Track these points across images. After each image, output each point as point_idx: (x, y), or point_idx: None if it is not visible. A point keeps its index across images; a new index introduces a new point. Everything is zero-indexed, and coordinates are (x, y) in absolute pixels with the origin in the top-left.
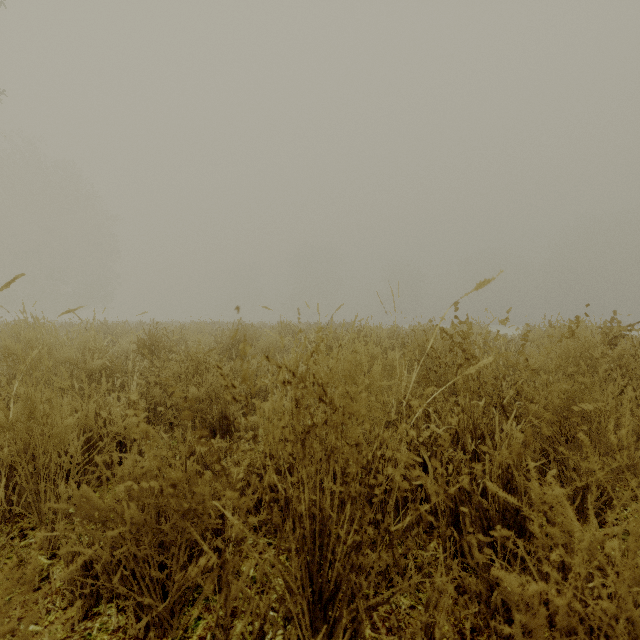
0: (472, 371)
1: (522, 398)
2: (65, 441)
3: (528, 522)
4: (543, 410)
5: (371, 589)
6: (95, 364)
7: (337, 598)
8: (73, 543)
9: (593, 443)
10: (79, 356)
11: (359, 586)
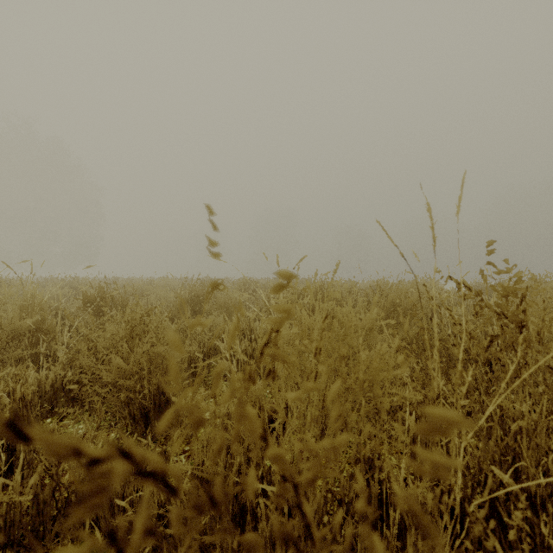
0: None
1: None
2: None
3: None
4: None
5: None
6: (23, 324)
7: None
8: None
9: None
10: (3, 315)
11: None
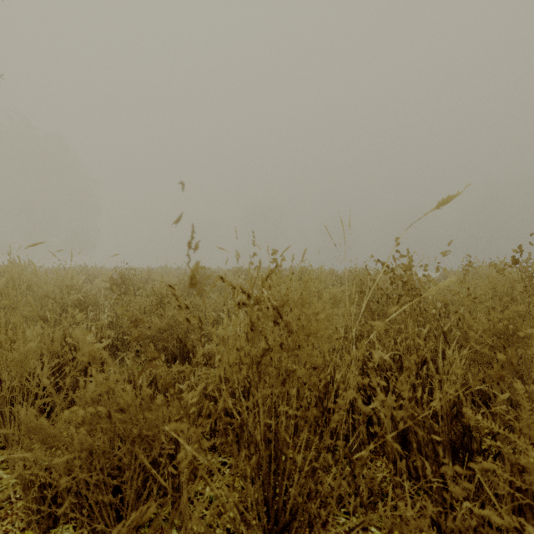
0: (431, 293)
1: (464, 325)
2: (26, 365)
3: (475, 444)
4: (486, 336)
5: (330, 519)
6: (71, 299)
7: (293, 526)
8: (31, 465)
9: (527, 368)
10: (57, 292)
11: (317, 515)
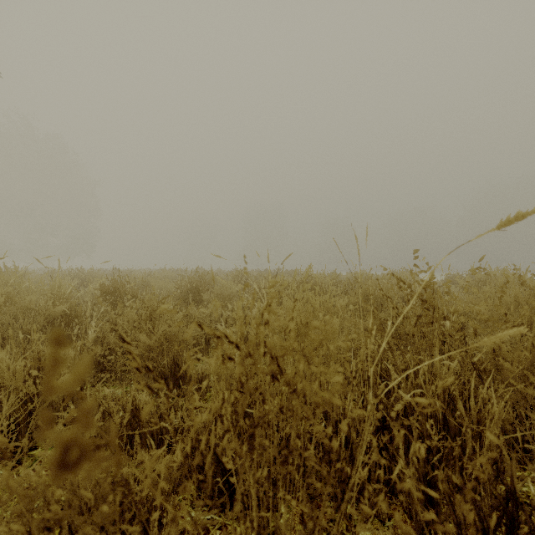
0: (487, 343)
1: (500, 358)
2: None
3: (524, 514)
4: (529, 374)
5: None
6: (56, 310)
7: None
8: None
9: None
10: (41, 303)
11: None
